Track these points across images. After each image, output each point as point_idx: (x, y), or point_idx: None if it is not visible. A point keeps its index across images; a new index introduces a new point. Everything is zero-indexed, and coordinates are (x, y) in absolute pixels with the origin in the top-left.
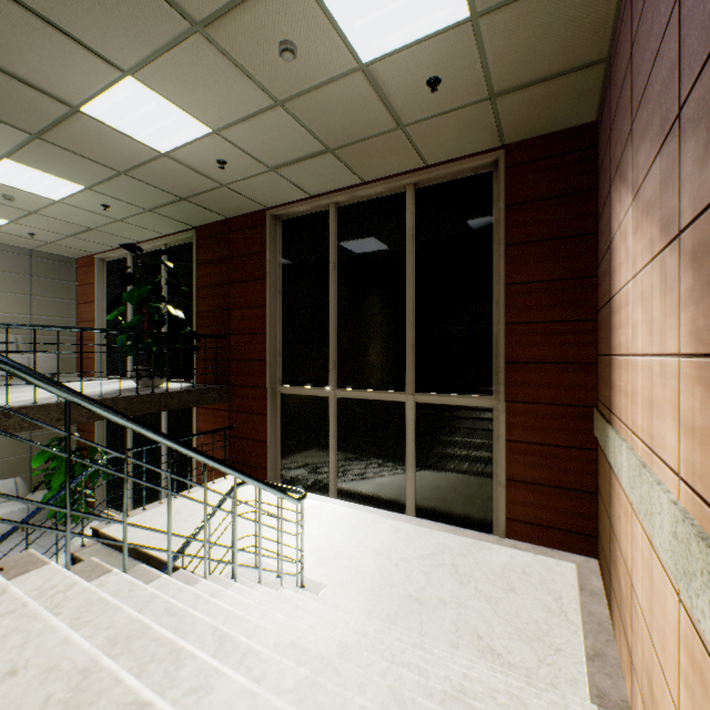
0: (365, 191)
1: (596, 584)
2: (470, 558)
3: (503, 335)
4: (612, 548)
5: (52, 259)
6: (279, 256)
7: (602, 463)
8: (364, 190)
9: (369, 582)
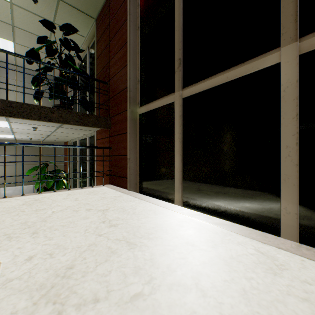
0: None
1: None
2: None
3: None
4: None
5: (52, 79)
6: None
7: None
8: None
9: None
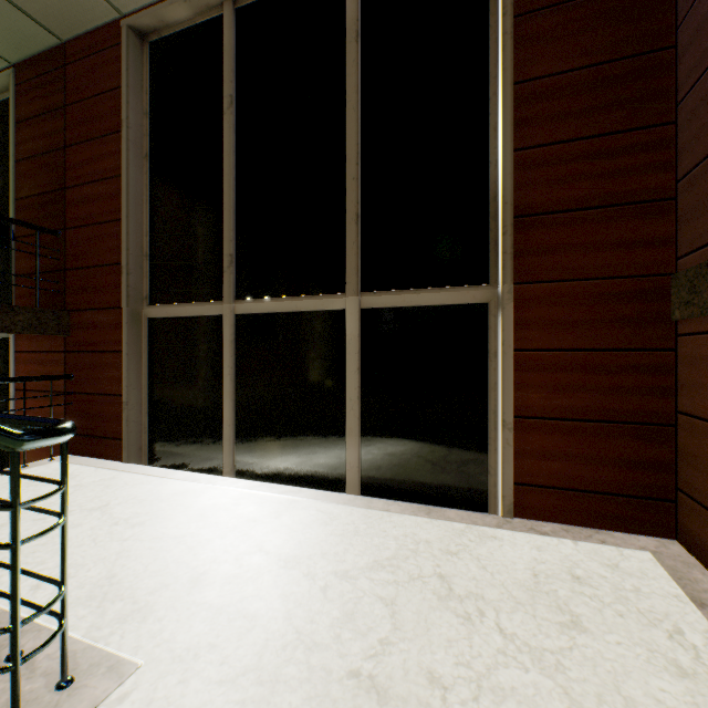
0: None
1: None
2: (469, 559)
3: (510, 170)
4: None
5: None
6: (144, 100)
7: None
8: None
9: (256, 646)
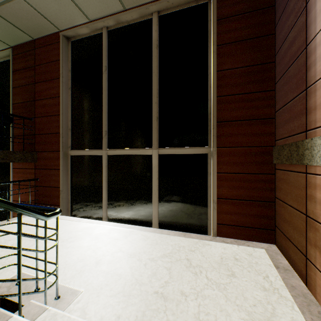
0: (126, 16)
1: (284, 262)
2: (198, 253)
3: (215, 104)
4: (316, 235)
5: None
6: (69, 65)
7: (288, 177)
8: (125, 14)
9: (122, 284)
